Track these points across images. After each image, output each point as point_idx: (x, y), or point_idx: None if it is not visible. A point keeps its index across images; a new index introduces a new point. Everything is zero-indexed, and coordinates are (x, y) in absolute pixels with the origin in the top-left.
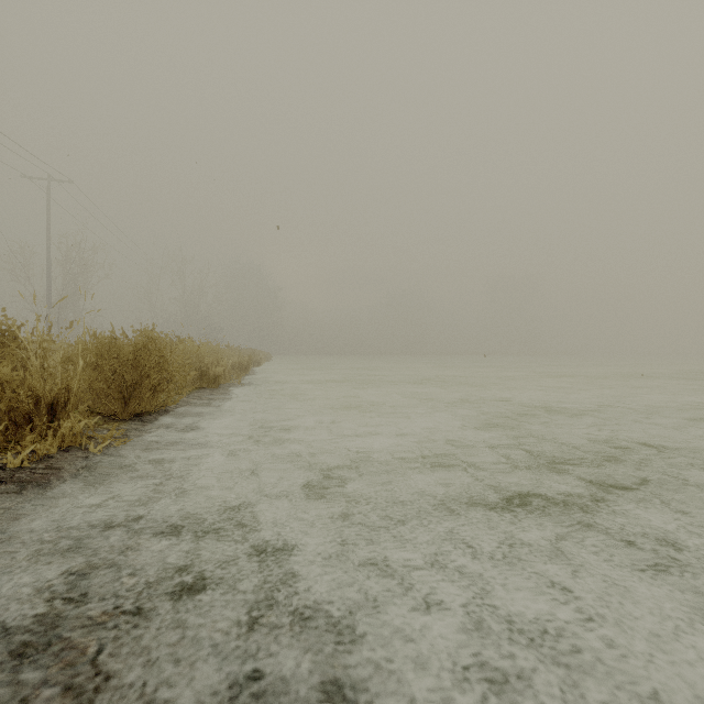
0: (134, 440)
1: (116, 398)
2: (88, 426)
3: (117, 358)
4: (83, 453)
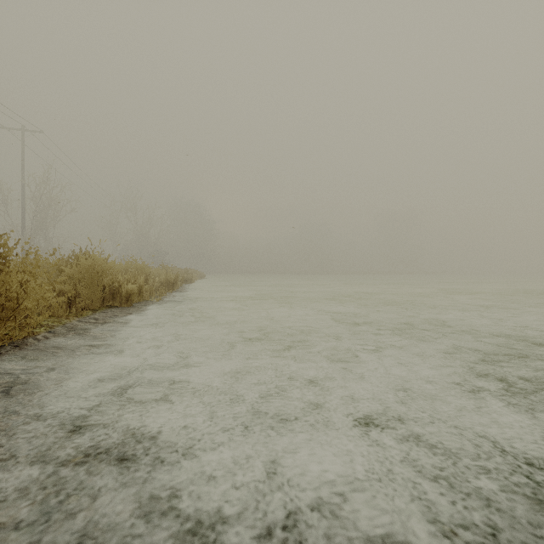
0: None
1: None
2: None
3: None
4: None
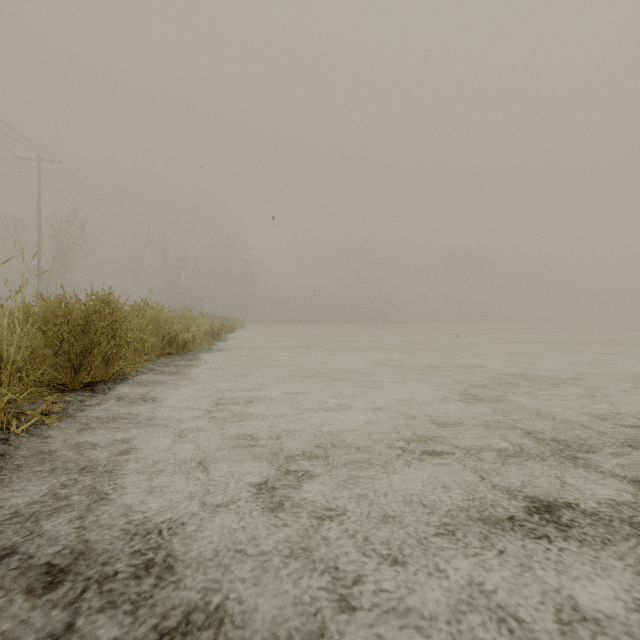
0: (74, 415)
1: (63, 367)
2: (29, 398)
3: (68, 323)
4: (1, 434)
